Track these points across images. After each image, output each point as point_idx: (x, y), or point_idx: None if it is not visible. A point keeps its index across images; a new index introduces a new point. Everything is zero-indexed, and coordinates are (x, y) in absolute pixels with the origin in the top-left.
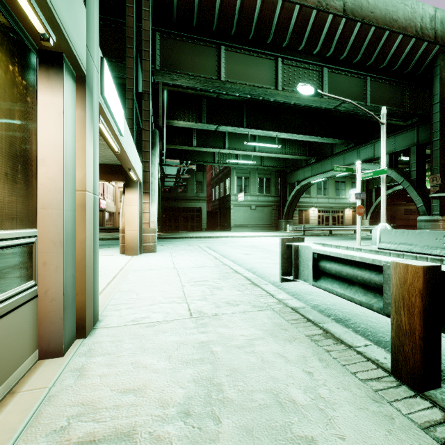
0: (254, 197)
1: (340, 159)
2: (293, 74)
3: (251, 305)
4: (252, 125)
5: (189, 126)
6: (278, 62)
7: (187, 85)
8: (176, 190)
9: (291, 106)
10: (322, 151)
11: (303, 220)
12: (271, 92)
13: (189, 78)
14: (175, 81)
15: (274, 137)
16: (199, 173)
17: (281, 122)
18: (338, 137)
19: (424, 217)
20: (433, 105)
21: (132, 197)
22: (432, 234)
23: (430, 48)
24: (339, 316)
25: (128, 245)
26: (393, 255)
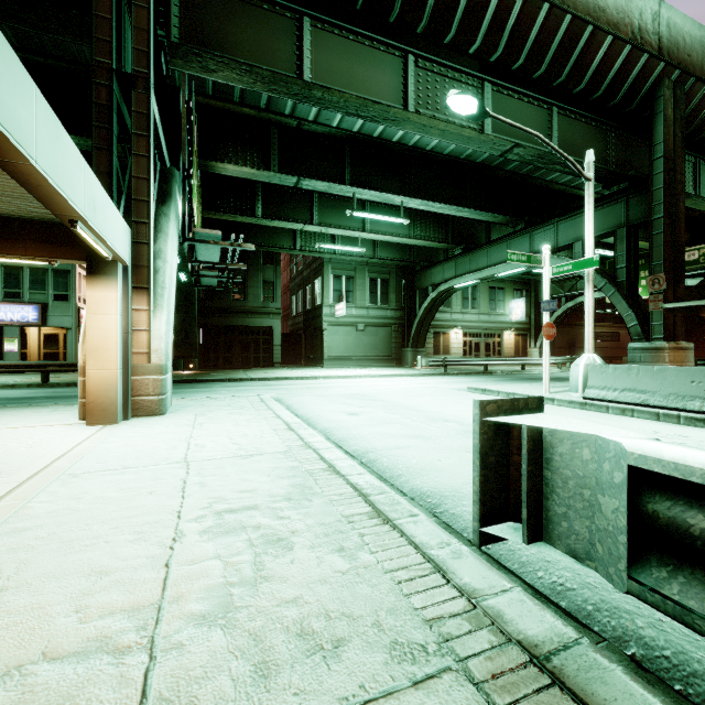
0: (362, 311)
1: (502, 249)
2: (435, 86)
3: (385, 643)
4: (360, 182)
5: (246, 177)
6: (408, 62)
7: (237, 85)
8: (227, 296)
9: (426, 153)
10: (472, 237)
11: (441, 349)
12: (396, 114)
13: (240, 69)
14: (212, 74)
15: (397, 209)
16: (269, 267)
17: (409, 181)
18: (500, 211)
19: (640, 343)
20: (653, 161)
21: (103, 297)
22: (683, 373)
23: (651, 65)
24: (661, 650)
25: (93, 401)
26: (614, 411)
